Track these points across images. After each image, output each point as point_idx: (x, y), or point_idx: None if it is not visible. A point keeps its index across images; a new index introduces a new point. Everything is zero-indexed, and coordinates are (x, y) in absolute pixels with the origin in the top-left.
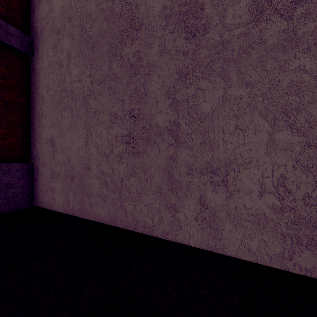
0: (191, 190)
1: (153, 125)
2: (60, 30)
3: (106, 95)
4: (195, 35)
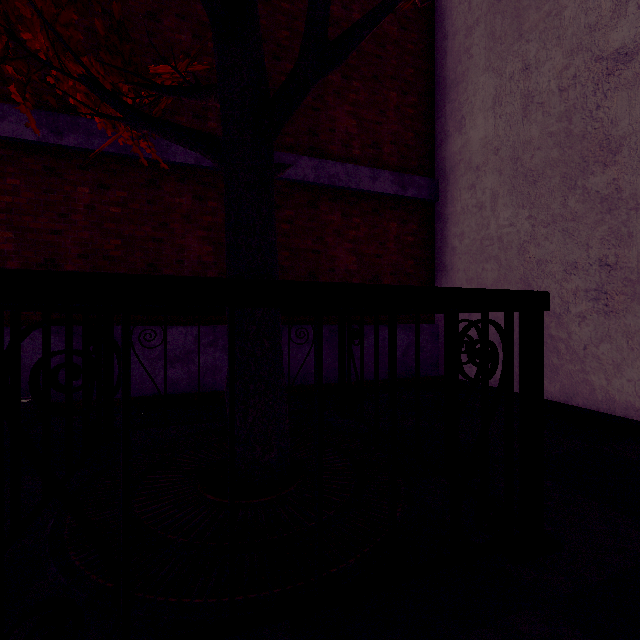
0: None
1: None
2: (480, 167)
3: (557, 240)
4: None
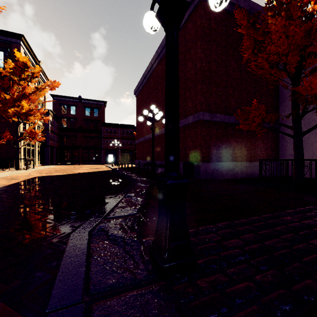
0: None
1: None
2: None
3: None
4: None
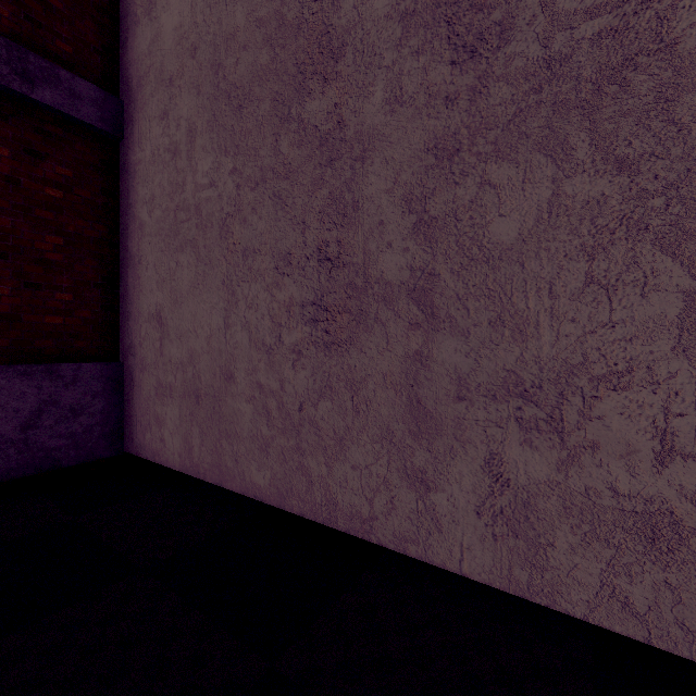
0: (466, 439)
1: (372, 279)
2: (175, 79)
3: (267, 212)
4: (476, 53)
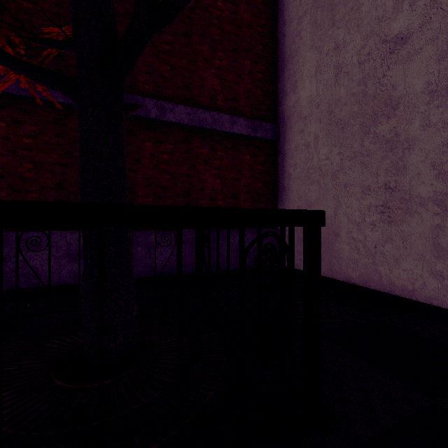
0: None
1: (413, 196)
2: (307, 117)
3: (357, 170)
4: None
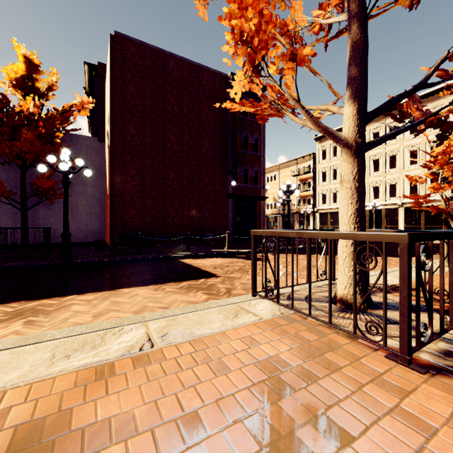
0: None
1: (40, 222)
2: None
3: None
4: (50, 209)
